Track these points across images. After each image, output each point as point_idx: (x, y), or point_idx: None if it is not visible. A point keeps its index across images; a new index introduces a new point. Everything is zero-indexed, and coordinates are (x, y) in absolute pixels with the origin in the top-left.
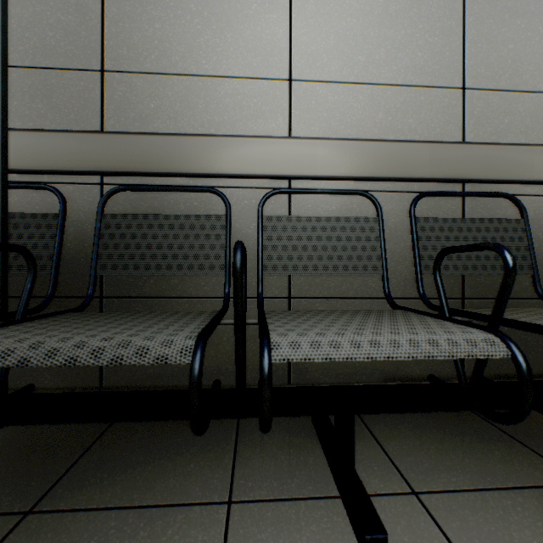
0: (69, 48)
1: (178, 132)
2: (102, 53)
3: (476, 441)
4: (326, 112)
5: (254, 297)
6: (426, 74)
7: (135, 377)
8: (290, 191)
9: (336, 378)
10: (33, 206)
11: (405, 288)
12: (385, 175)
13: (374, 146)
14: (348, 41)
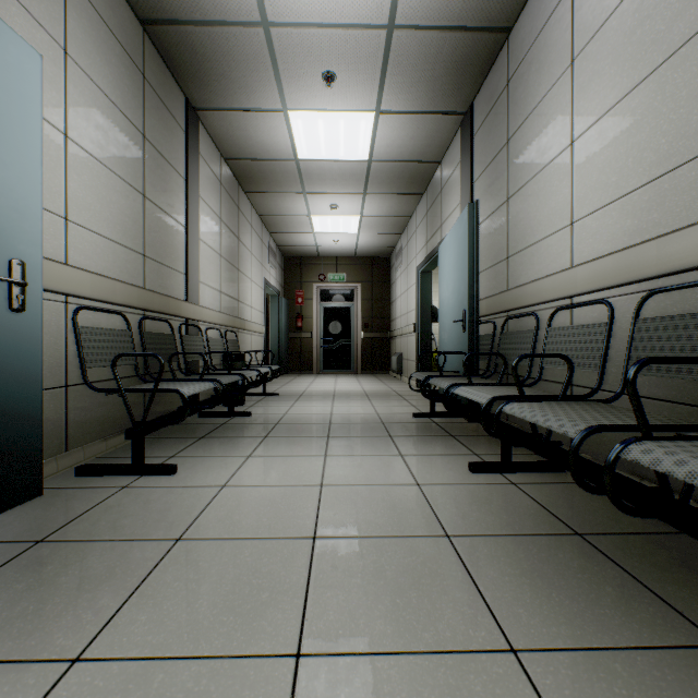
0: (500, 252)
1: (528, 281)
2: (507, 249)
3: (601, 514)
4: (590, 238)
5: (555, 382)
6: (670, 157)
7: (515, 419)
8: (561, 309)
9: (597, 456)
10: (492, 330)
11: (649, 388)
12: (618, 282)
13: (611, 258)
14: (604, 171)
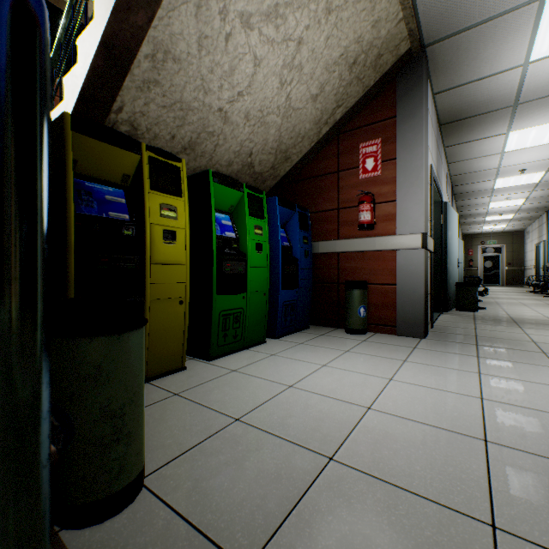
0: None
1: None
2: None
3: None
4: None
5: None
6: None
7: None
8: None
9: None
10: None
11: None
12: None
13: None
14: None
